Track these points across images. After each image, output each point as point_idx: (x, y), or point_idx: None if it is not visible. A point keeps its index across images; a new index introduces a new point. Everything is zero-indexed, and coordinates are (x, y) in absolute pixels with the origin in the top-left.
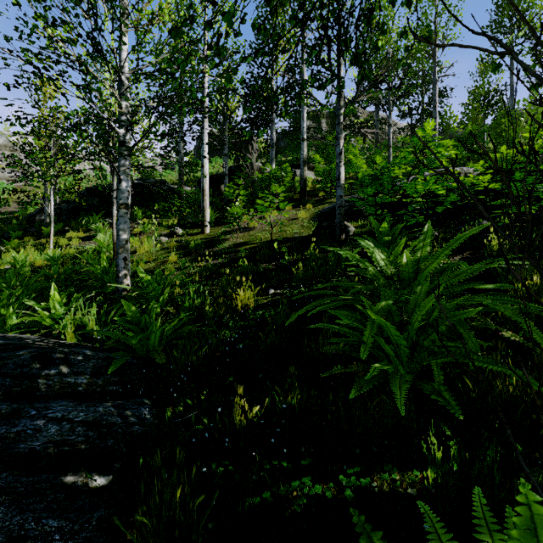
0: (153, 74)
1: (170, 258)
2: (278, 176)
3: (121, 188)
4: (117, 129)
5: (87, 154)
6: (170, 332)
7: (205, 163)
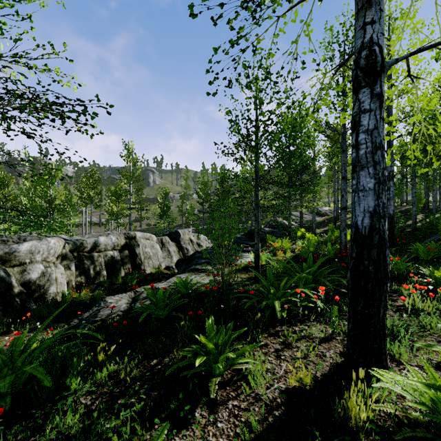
0: None
1: None
2: None
3: None
4: None
5: None
6: None
7: None
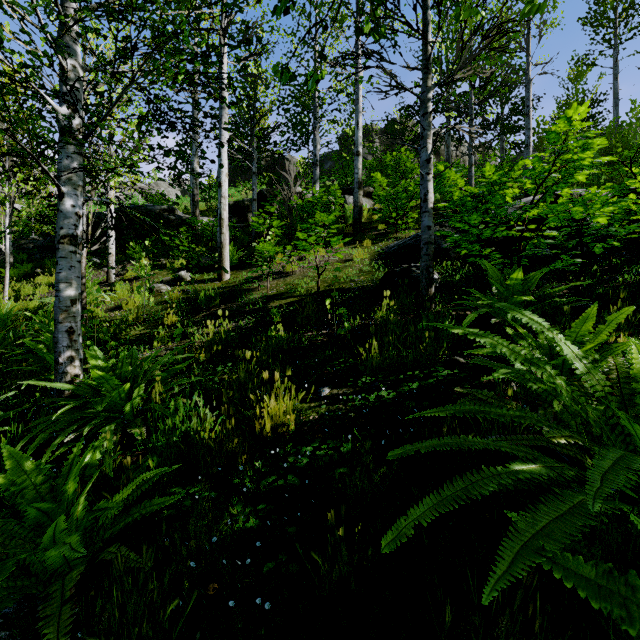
0: (122, 14)
1: (166, 319)
2: (325, 201)
3: (63, 209)
4: (55, 105)
5: (9, 151)
6: (113, 512)
7: (224, 181)
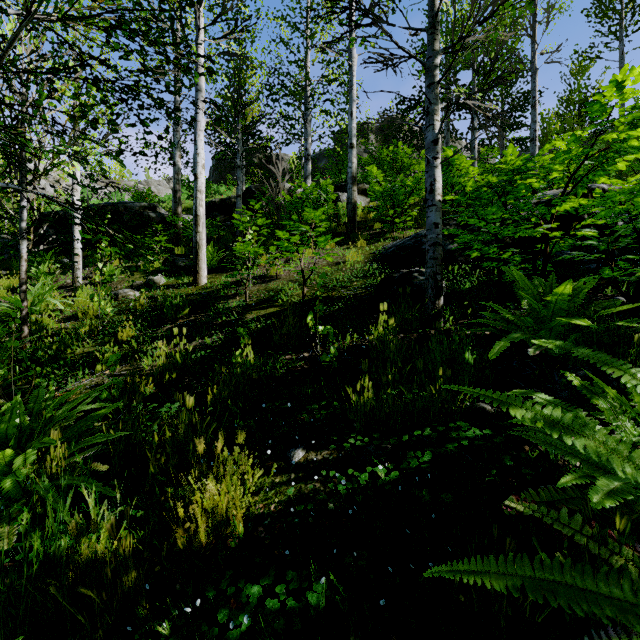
0: None
1: (120, 334)
2: (315, 198)
3: None
4: None
5: None
6: None
7: (200, 173)
